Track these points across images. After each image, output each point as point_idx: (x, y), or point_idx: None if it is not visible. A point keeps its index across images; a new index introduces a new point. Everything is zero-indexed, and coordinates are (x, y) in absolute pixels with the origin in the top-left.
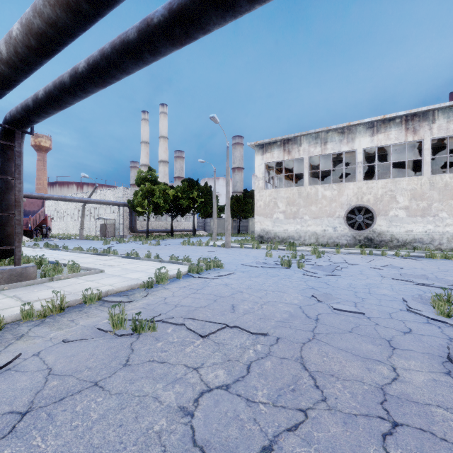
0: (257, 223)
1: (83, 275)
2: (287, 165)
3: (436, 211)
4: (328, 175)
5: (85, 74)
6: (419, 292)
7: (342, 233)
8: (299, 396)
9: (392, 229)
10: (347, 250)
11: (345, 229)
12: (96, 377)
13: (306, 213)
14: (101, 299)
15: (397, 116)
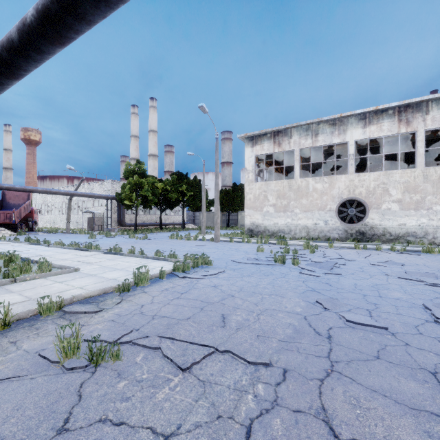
0: (247, 216)
1: (54, 275)
2: (277, 158)
3: (430, 204)
4: (317, 169)
5: (35, 25)
6: (436, 295)
7: (333, 227)
8: None
9: (385, 223)
10: (339, 244)
11: (337, 223)
12: None
13: (297, 206)
14: (61, 309)
15: (390, 107)
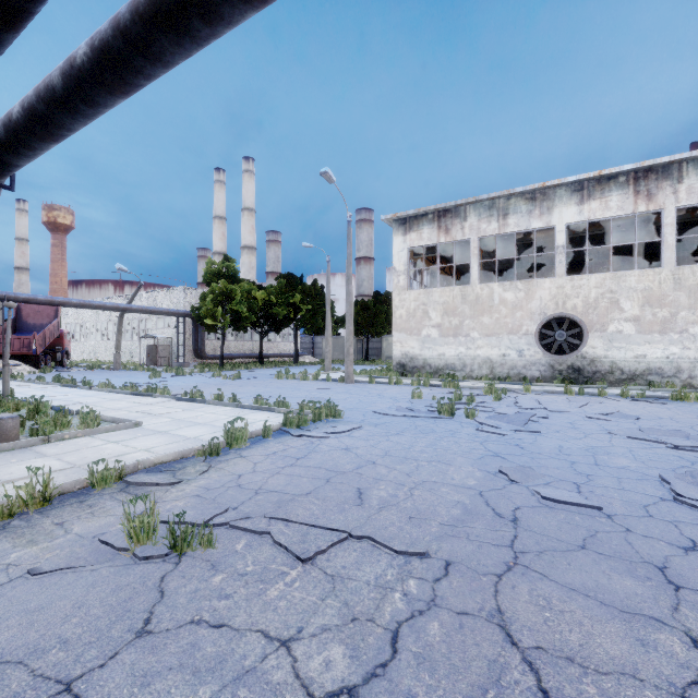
0: (397, 343)
1: (105, 432)
2: (444, 251)
3: (684, 324)
4: (507, 269)
5: (89, 68)
6: (682, 463)
7: (532, 360)
8: None
9: (613, 353)
10: (540, 386)
11: (537, 353)
12: (73, 668)
13: (475, 327)
14: (122, 480)
15: (621, 172)
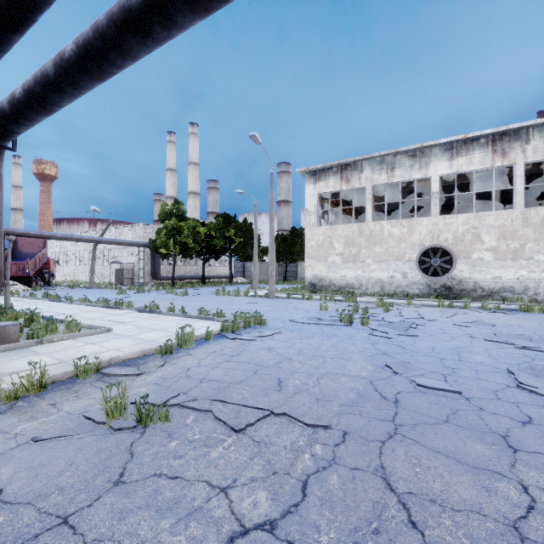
0: (309, 268)
1: (84, 336)
2: (345, 196)
3: (530, 253)
4: (394, 210)
5: (75, 61)
6: (525, 359)
7: (413, 281)
8: (388, 543)
9: (476, 276)
10: (419, 301)
11: (417, 275)
12: (68, 507)
13: (369, 255)
14: (99, 372)
15: (482, 135)
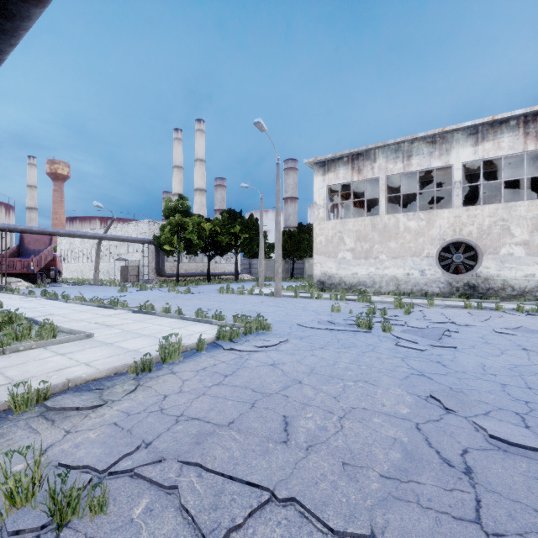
0: (317, 264)
1: (58, 343)
2: (356, 189)
3: None
4: (407, 204)
5: None
6: None
7: (432, 279)
8: None
9: (504, 273)
10: (440, 301)
11: (437, 273)
12: None
13: (383, 251)
14: (42, 403)
15: (512, 116)
